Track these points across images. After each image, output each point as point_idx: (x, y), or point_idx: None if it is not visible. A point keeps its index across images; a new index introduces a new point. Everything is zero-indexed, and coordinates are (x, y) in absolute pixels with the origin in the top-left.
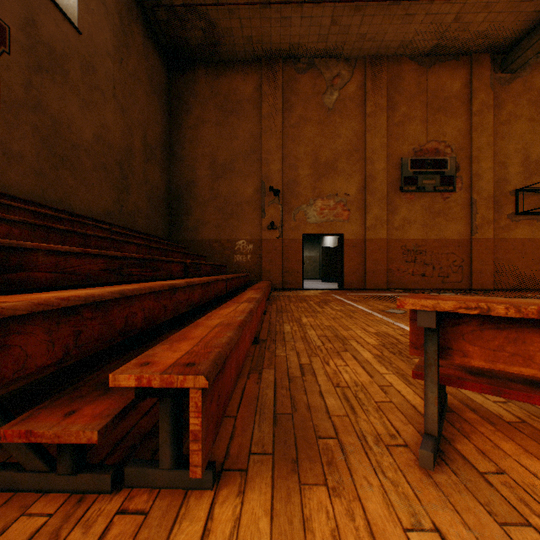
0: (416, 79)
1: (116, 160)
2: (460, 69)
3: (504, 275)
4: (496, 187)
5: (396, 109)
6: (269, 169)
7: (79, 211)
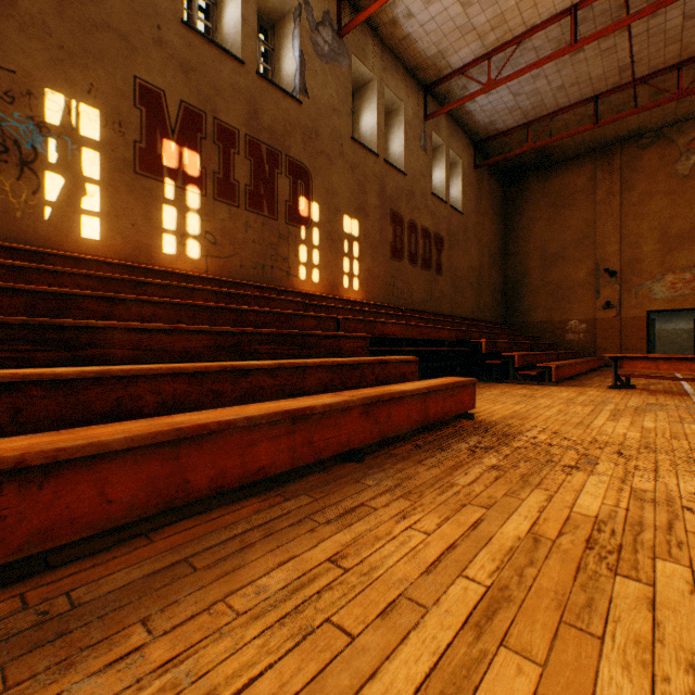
0: None
1: (475, 277)
2: None
3: None
4: None
5: None
6: (604, 251)
7: (462, 314)
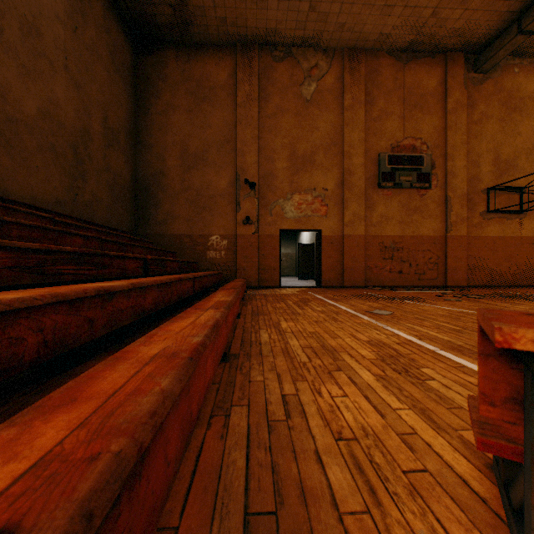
0: (393, 74)
1: (68, 142)
2: (435, 67)
3: (477, 272)
4: (469, 185)
5: (374, 103)
6: (244, 160)
7: (18, 197)
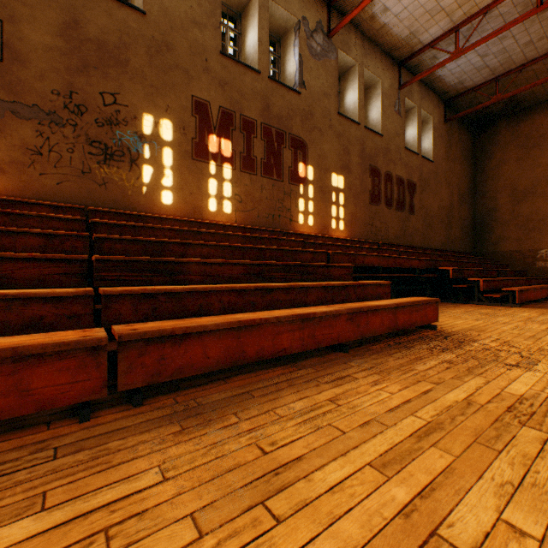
0: None
1: (445, 214)
2: None
3: None
4: None
5: None
6: None
7: (432, 246)
